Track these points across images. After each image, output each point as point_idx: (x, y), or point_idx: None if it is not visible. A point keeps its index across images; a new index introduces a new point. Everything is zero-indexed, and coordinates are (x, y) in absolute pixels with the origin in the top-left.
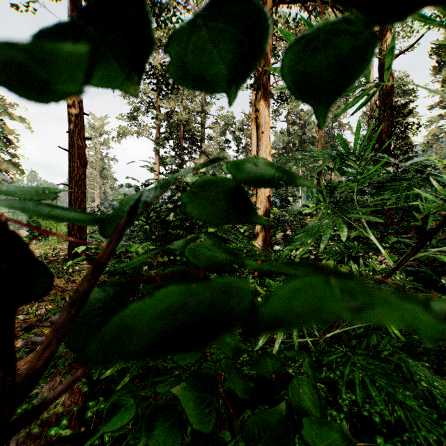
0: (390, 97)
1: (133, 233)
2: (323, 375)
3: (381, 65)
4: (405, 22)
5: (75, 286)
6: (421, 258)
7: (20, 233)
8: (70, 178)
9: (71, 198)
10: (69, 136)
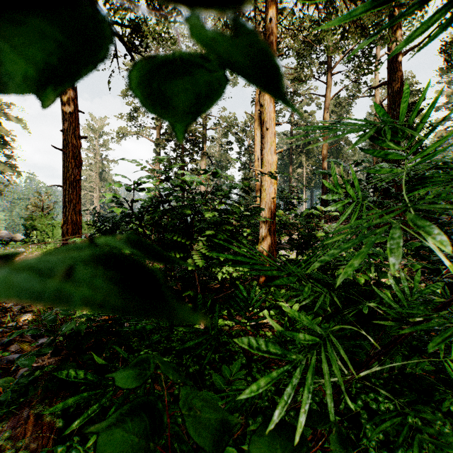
0: (399, 95)
1: None
2: (341, 405)
3: (390, 61)
4: (411, 21)
5: None
6: None
7: (16, 237)
8: (64, 179)
9: (65, 200)
10: (63, 134)
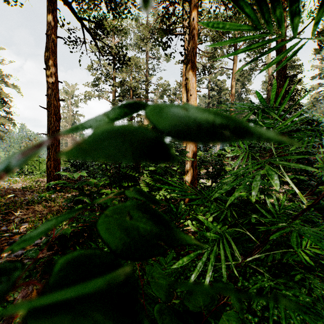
0: (284, 70)
1: (95, 170)
2: (239, 283)
3: None
4: None
5: (50, 210)
6: (316, 191)
7: None
8: (48, 129)
9: (49, 144)
10: (47, 98)
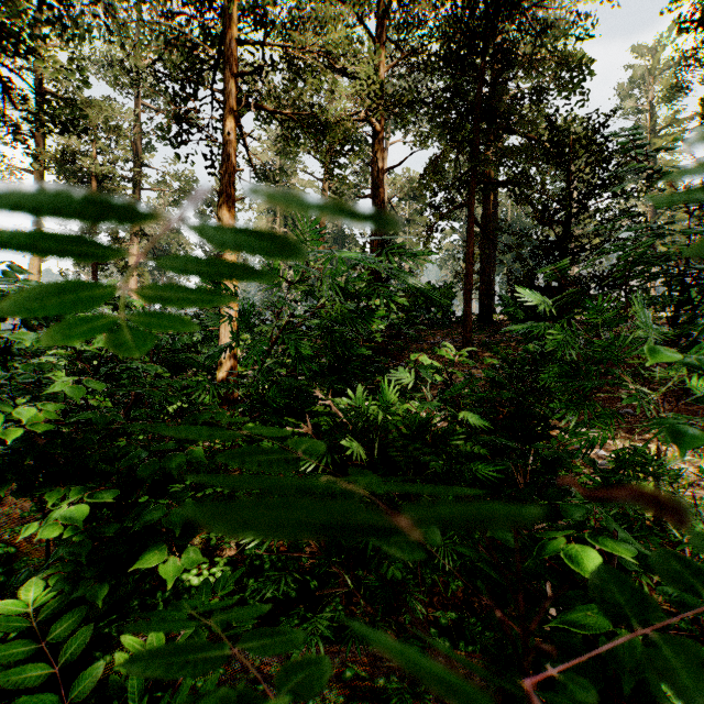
0: None
1: None
2: None
3: (373, 176)
4: None
5: None
6: None
7: None
8: None
9: None
10: None
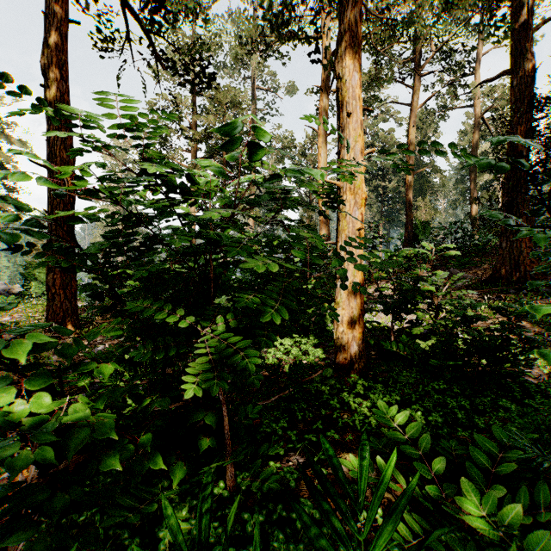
0: (530, 88)
1: None
2: None
3: (515, 40)
4: None
5: None
6: None
7: (14, 289)
8: (49, 209)
9: (51, 239)
10: (48, 145)
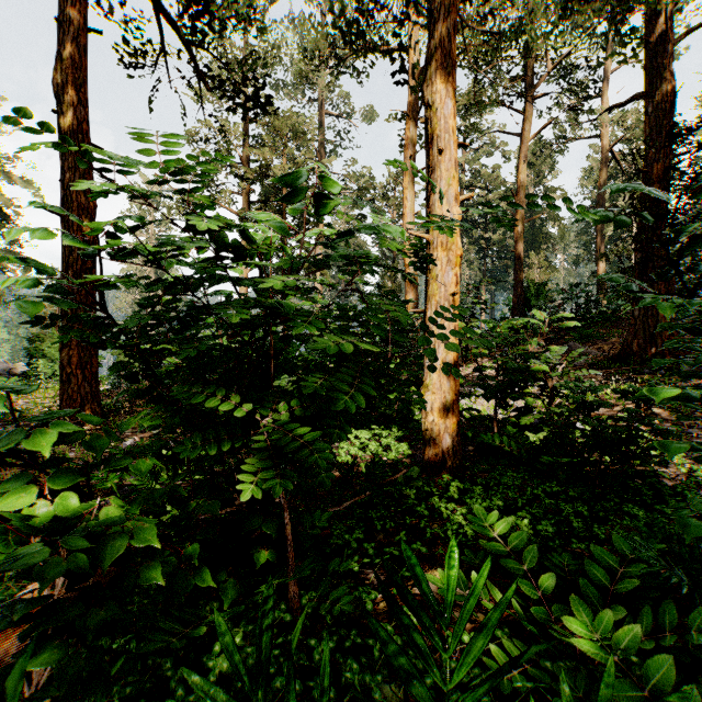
0: (669, 116)
1: None
2: None
3: (650, 56)
4: None
5: None
6: None
7: (17, 369)
8: (64, 267)
9: None
10: (62, 187)
